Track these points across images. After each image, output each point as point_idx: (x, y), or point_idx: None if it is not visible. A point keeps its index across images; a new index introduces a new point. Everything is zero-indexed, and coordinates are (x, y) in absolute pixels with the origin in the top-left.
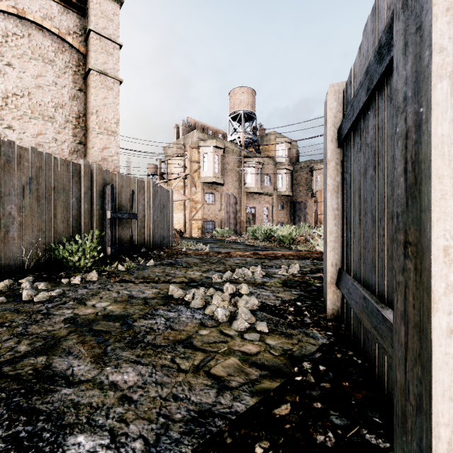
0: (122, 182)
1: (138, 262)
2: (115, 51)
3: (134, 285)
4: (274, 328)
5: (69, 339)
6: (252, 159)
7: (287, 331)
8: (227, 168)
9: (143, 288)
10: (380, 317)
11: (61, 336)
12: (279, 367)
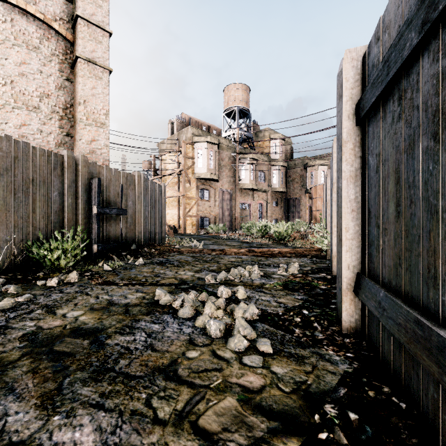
0: (111, 176)
1: (126, 260)
2: (104, 39)
3: (117, 288)
4: (280, 348)
5: (18, 366)
6: (246, 155)
7: (297, 352)
8: (221, 164)
9: (126, 292)
10: None
11: (10, 361)
12: (294, 413)
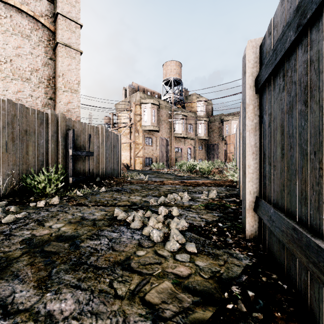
0: (82, 128)
1: (93, 188)
2: (76, 29)
3: (87, 208)
4: (201, 249)
5: (20, 261)
6: (179, 113)
7: (213, 252)
8: (161, 119)
9: (94, 210)
10: (323, 255)
11: (14, 258)
12: (210, 291)
